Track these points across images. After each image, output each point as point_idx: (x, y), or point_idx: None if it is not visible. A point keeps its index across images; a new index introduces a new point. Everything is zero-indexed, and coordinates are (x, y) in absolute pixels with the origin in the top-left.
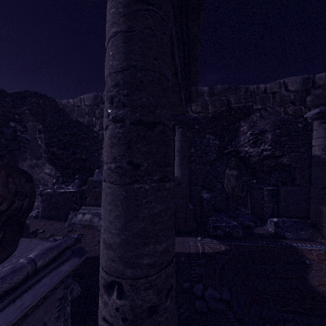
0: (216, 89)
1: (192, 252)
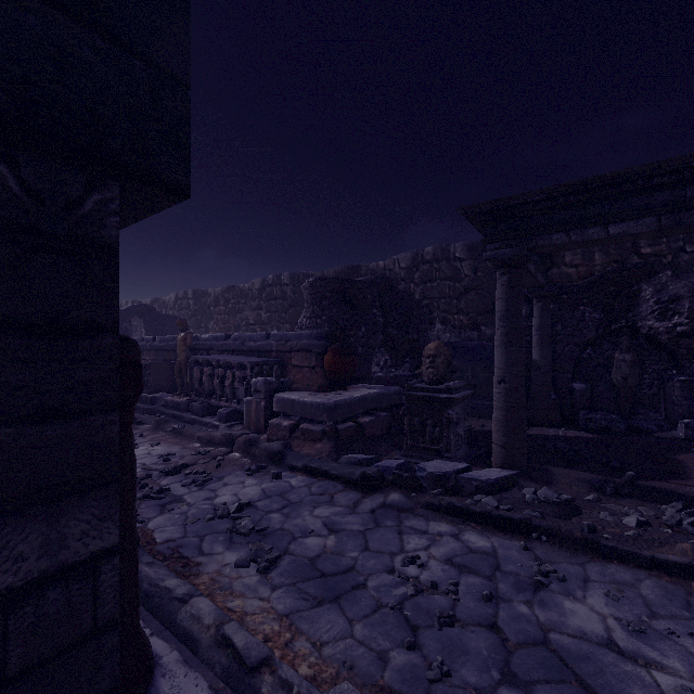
0: None
1: (550, 435)
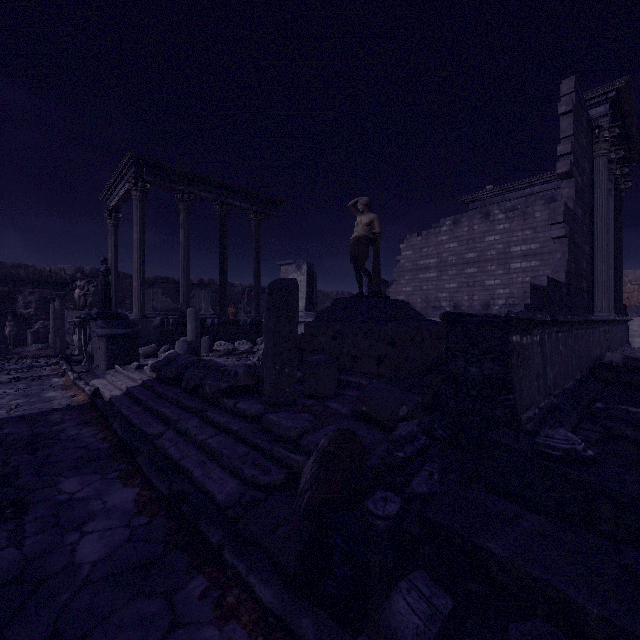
0: (7, 265)
1: None
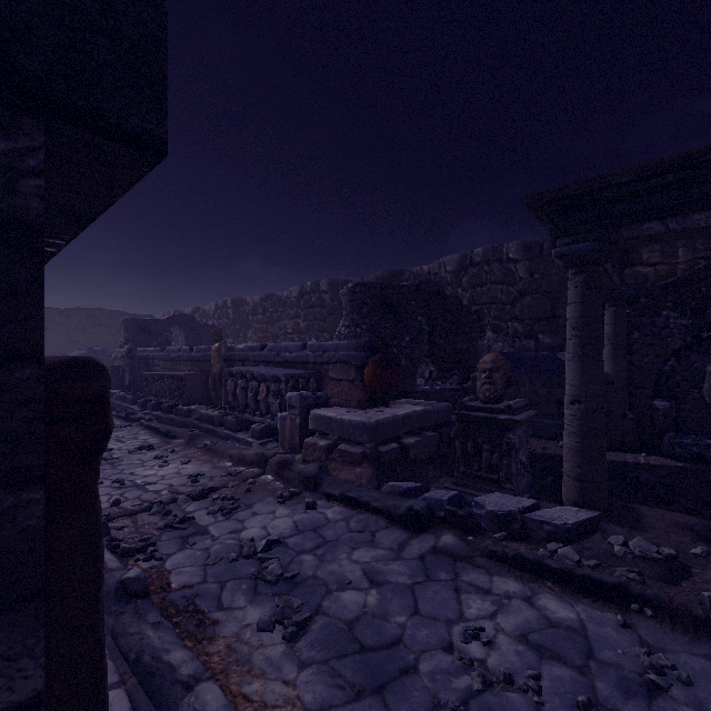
0: None
1: (628, 462)
